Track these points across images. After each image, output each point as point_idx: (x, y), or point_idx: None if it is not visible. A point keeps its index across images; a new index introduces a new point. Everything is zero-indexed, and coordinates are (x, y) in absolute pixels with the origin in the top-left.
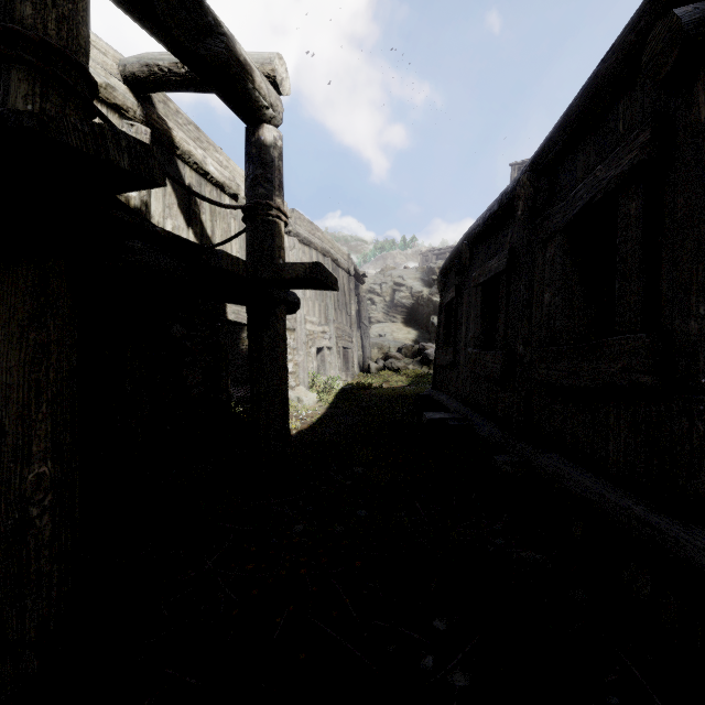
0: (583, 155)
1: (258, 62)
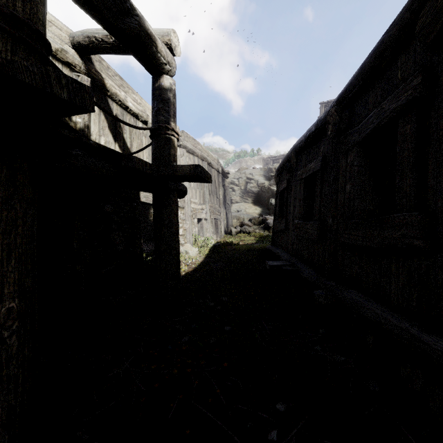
0: (372, 95)
1: (160, 34)
